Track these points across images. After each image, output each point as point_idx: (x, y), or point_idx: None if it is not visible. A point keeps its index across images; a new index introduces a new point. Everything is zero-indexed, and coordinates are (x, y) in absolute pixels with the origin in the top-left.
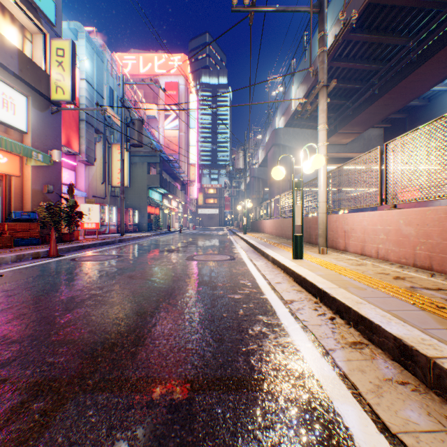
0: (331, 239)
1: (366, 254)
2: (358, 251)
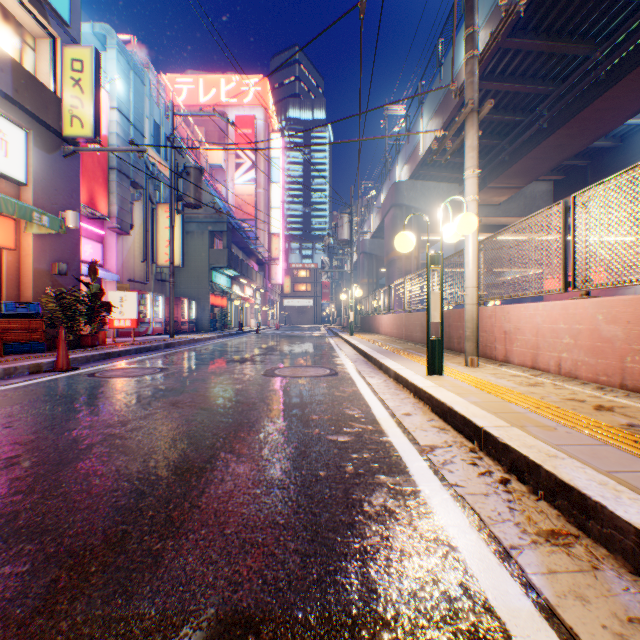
0: (483, 344)
1: (540, 367)
2: (527, 363)
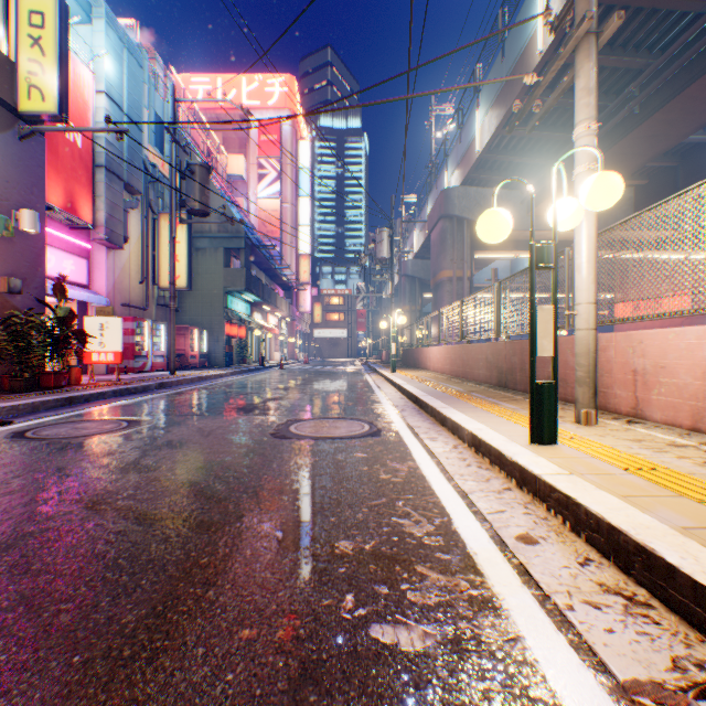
0: None
1: None
2: (683, 421)
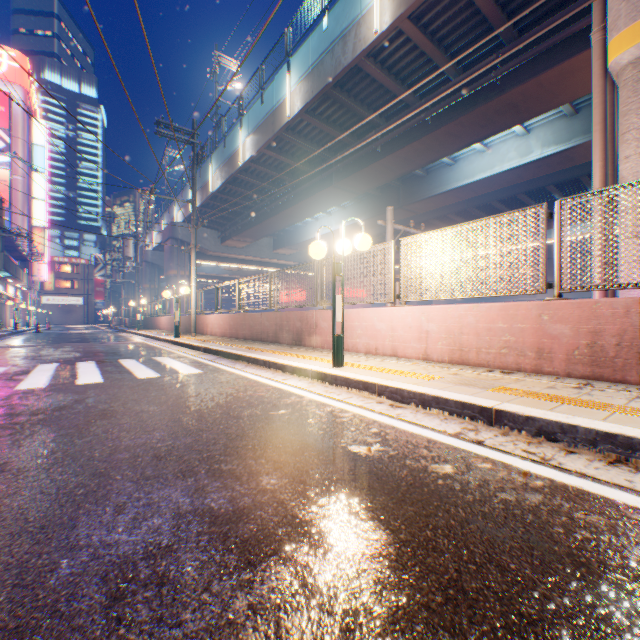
0: (203, 329)
1: (213, 335)
2: (211, 334)
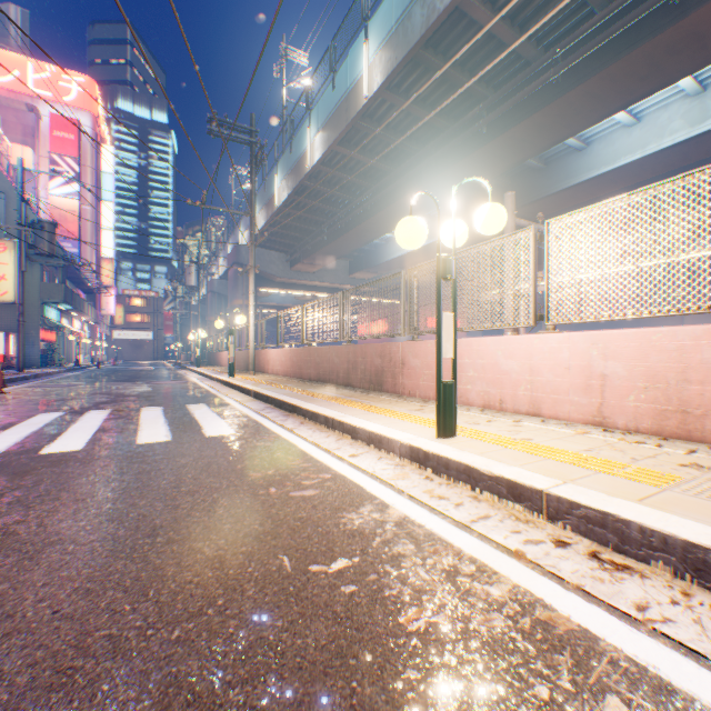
0: (263, 367)
1: (274, 373)
2: (272, 372)
